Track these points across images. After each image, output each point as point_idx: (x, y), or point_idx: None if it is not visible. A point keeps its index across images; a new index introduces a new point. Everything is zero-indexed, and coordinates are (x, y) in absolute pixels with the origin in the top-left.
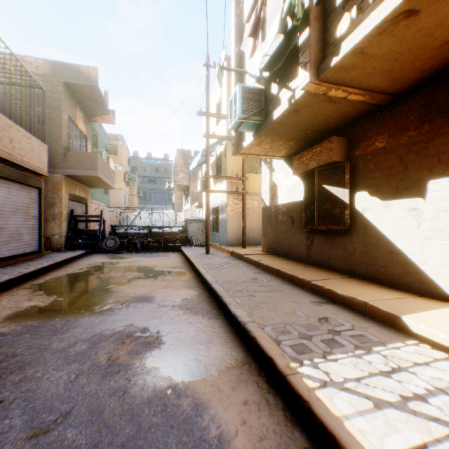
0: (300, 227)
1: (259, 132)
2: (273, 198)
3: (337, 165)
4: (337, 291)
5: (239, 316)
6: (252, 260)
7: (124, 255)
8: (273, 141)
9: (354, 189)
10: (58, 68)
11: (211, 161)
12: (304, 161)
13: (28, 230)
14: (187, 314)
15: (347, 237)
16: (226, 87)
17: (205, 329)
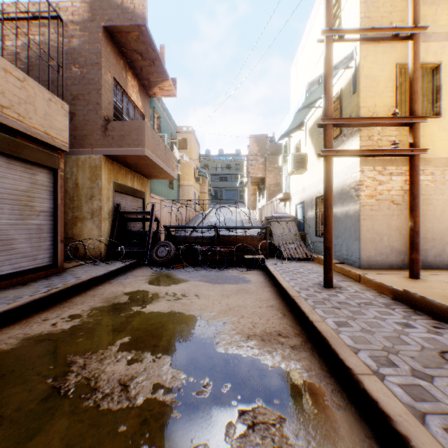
0: None
1: None
2: None
3: None
4: None
5: None
6: None
7: (177, 272)
8: None
9: None
10: (97, 9)
11: (310, 122)
12: None
13: (27, 233)
14: None
15: None
16: None
17: None
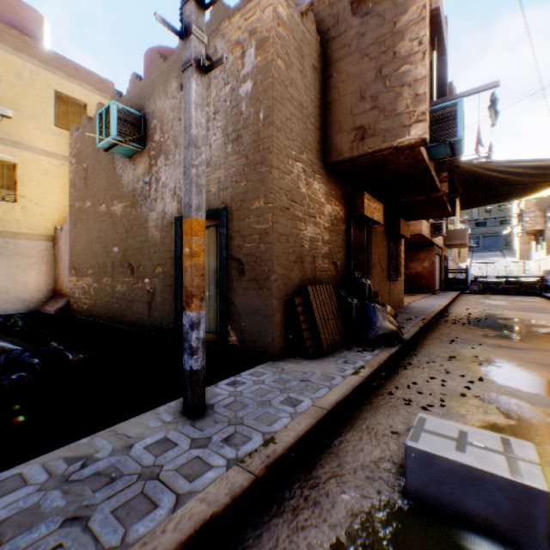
0: None
1: None
2: None
3: None
4: None
5: None
6: None
7: (488, 295)
8: None
9: None
10: None
11: None
12: None
13: (437, 278)
14: None
15: None
16: None
17: None
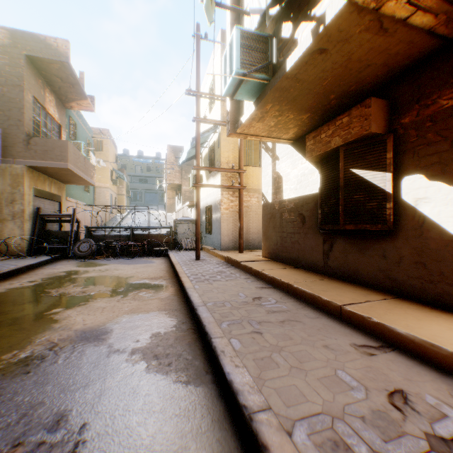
0: (314, 227)
1: (263, 97)
2: (276, 192)
3: (372, 141)
4: (395, 328)
5: (240, 390)
6: (252, 269)
7: (99, 261)
8: (282, 113)
9: (400, 173)
10: (19, 38)
11: (203, 154)
12: (322, 138)
13: None
14: (151, 371)
15: (388, 240)
16: (220, 65)
17: (175, 414)
